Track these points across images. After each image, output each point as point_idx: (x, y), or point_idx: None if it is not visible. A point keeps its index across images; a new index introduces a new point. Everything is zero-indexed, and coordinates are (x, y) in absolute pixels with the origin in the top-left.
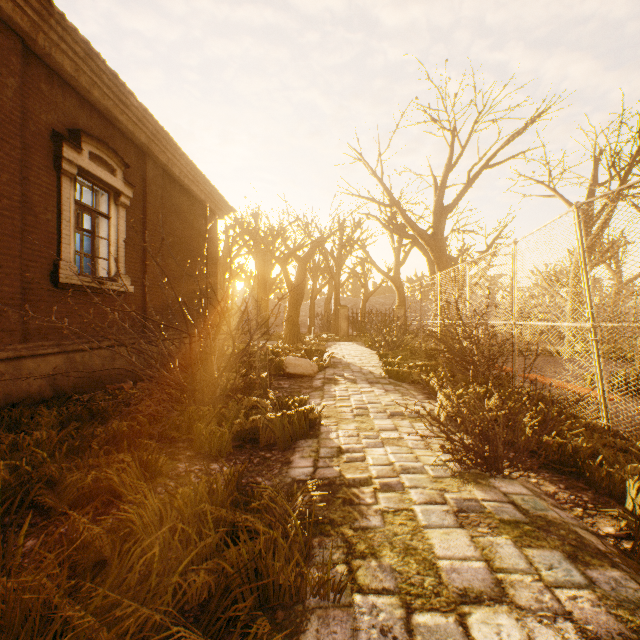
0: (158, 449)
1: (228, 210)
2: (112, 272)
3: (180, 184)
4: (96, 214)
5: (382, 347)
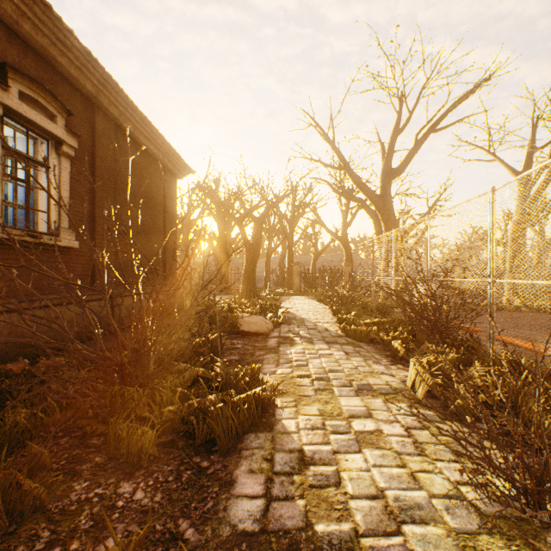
0: (51, 458)
1: (187, 171)
2: (53, 226)
3: (135, 141)
4: (35, 163)
5: (335, 302)
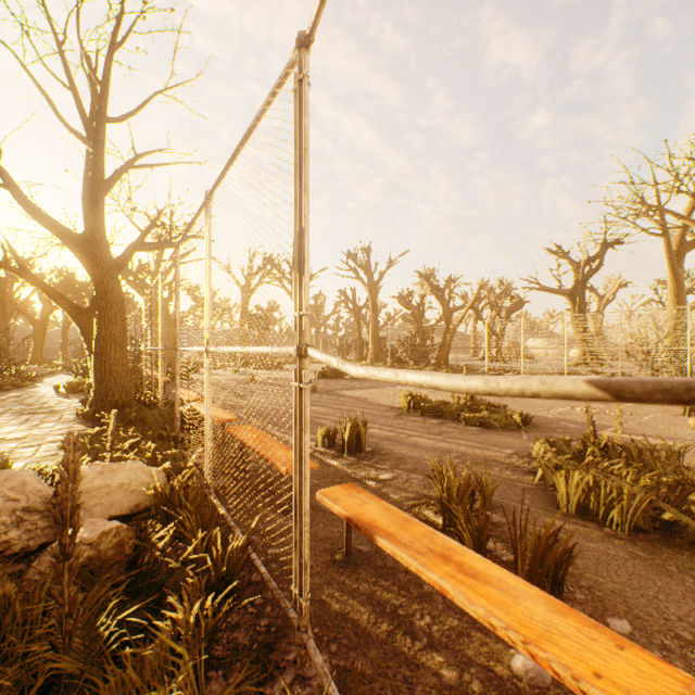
0: None
1: None
2: None
3: None
4: None
5: None
